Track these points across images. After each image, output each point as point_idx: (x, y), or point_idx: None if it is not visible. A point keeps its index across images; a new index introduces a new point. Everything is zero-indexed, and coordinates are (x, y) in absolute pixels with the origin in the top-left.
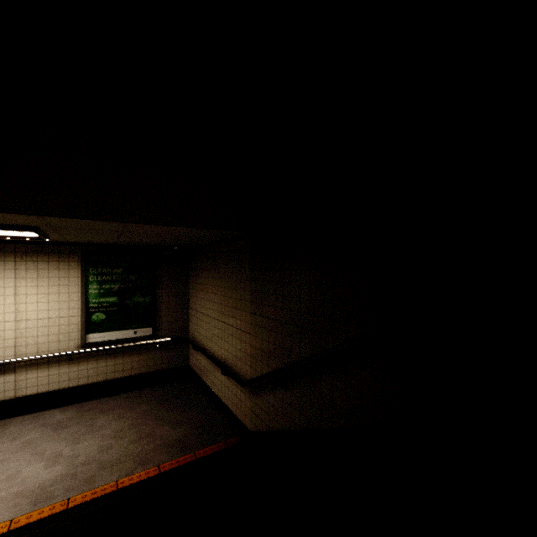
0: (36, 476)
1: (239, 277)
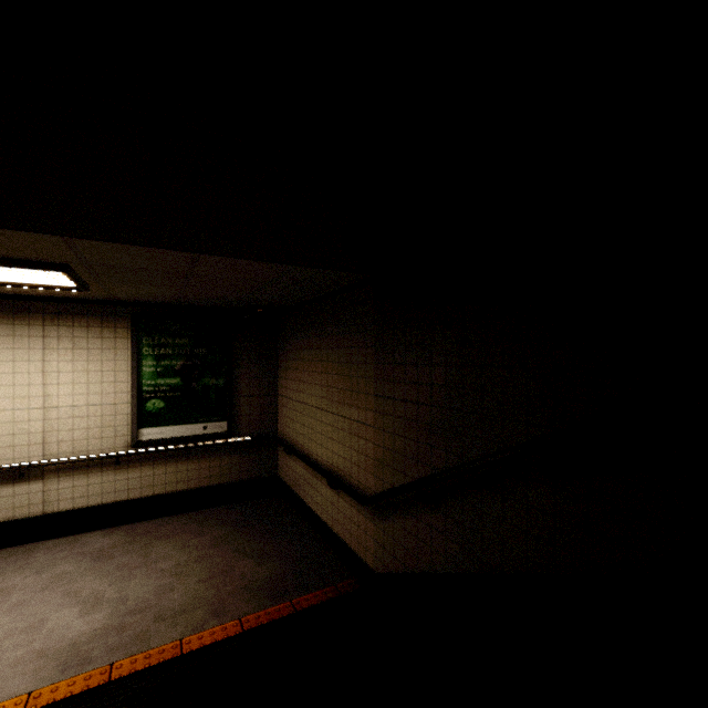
0: (67, 626)
1: (356, 343)
